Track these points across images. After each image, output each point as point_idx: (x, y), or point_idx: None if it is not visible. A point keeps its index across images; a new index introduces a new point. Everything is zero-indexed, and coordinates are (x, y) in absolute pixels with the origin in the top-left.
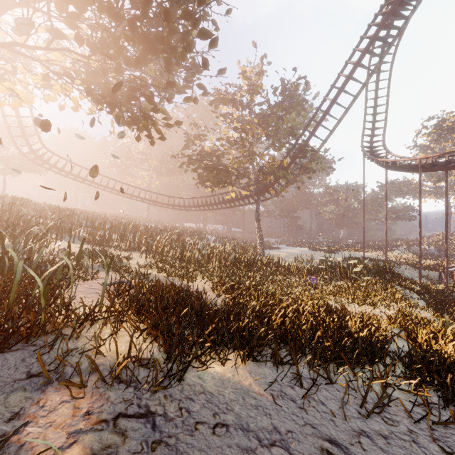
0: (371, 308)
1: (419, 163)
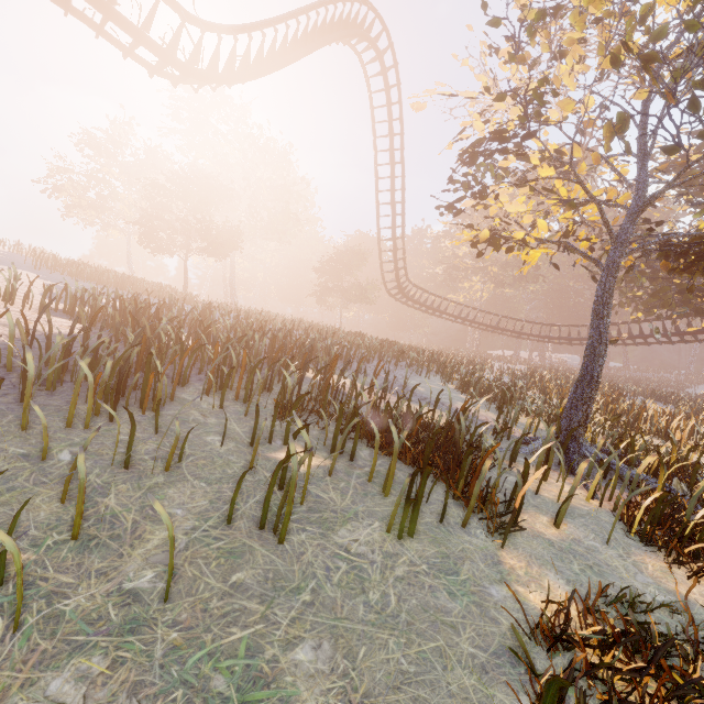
0: None
1: None
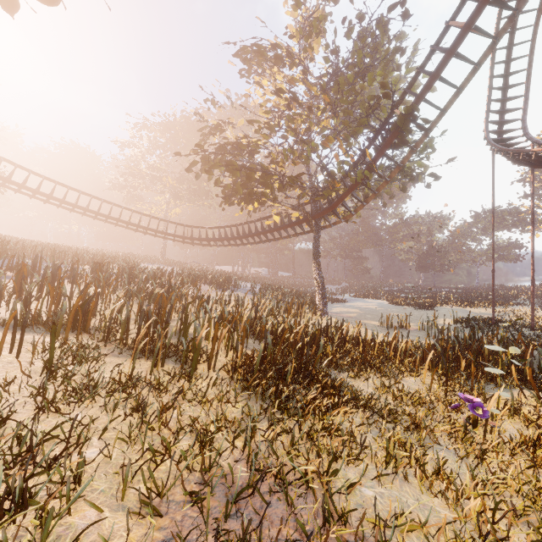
0: None
1: None
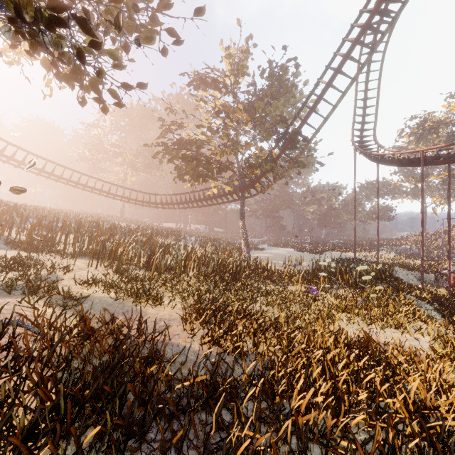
0: (398, 333)
1: (421, 156)
